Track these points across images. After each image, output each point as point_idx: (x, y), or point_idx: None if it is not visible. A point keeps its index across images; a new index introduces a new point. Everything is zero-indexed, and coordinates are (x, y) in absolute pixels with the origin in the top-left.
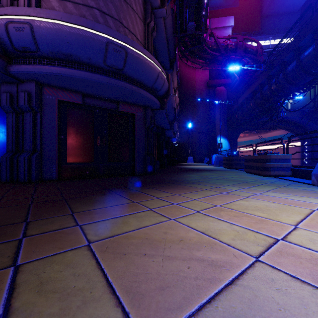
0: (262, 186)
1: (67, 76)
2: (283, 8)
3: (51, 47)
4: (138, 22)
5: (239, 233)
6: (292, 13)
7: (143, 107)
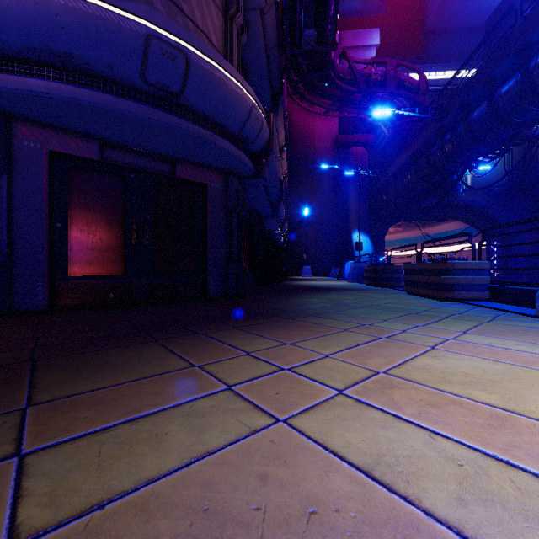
0: (448, 320)
1: (63, 100)
2: (458, 20)
3: (27, 37)
4: (213, 11)
5: (466, 470)
6: (473, 30)
7: (222, 173)
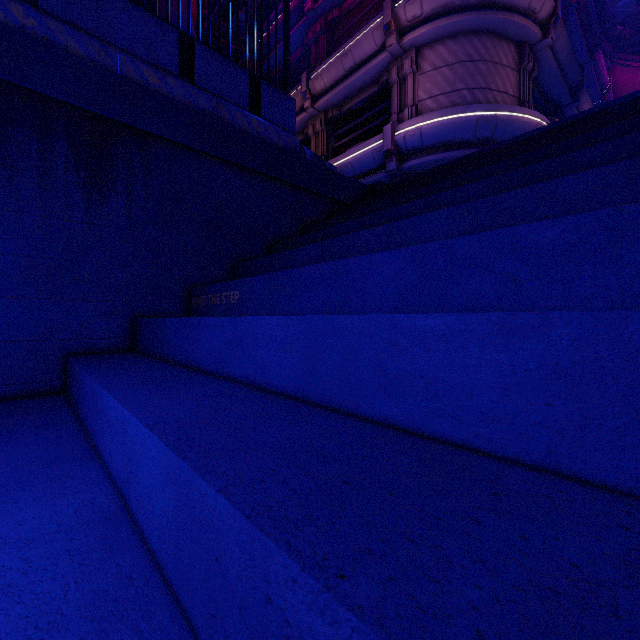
0: None
1: (443, 159)
2: None
3: (433, 141)
4: (510, 75)
5: None
6: None
7: None
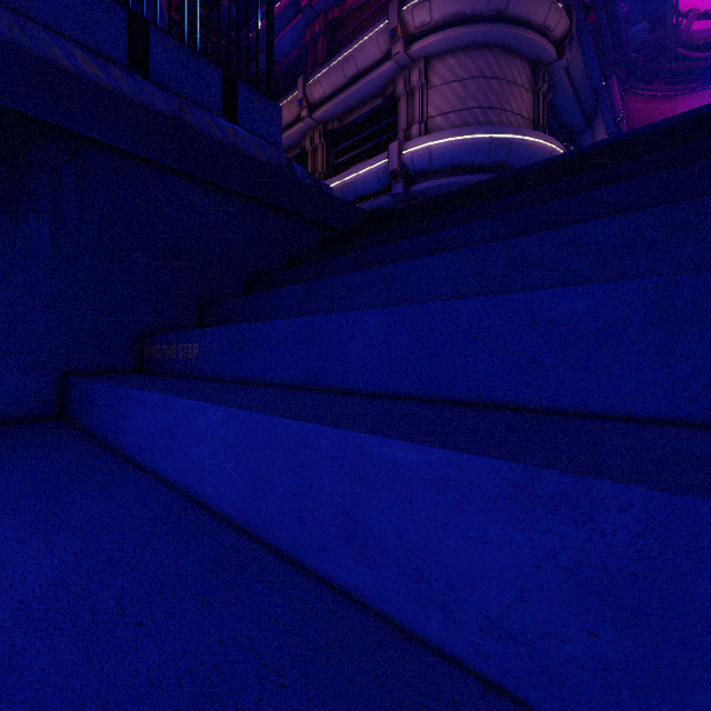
0: None
1: (453, 184)
2: None
3: (443, 163)
4: (524, 95)
5: None
6: None
7: None
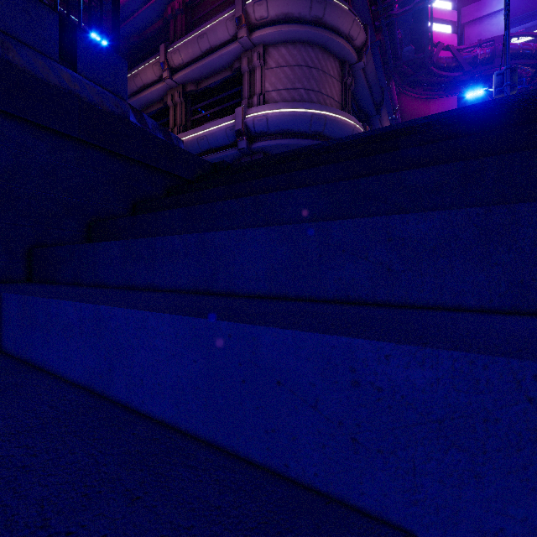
0: None
1: (285, 145)
2: None
3: (277, 128)
4: (336, 84)
5: None
6: None
7: None
